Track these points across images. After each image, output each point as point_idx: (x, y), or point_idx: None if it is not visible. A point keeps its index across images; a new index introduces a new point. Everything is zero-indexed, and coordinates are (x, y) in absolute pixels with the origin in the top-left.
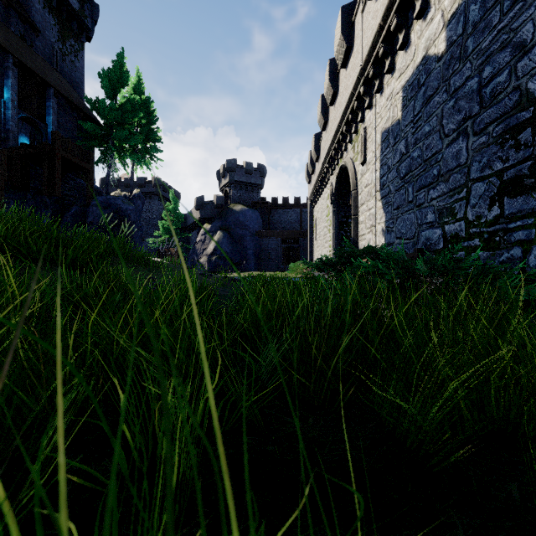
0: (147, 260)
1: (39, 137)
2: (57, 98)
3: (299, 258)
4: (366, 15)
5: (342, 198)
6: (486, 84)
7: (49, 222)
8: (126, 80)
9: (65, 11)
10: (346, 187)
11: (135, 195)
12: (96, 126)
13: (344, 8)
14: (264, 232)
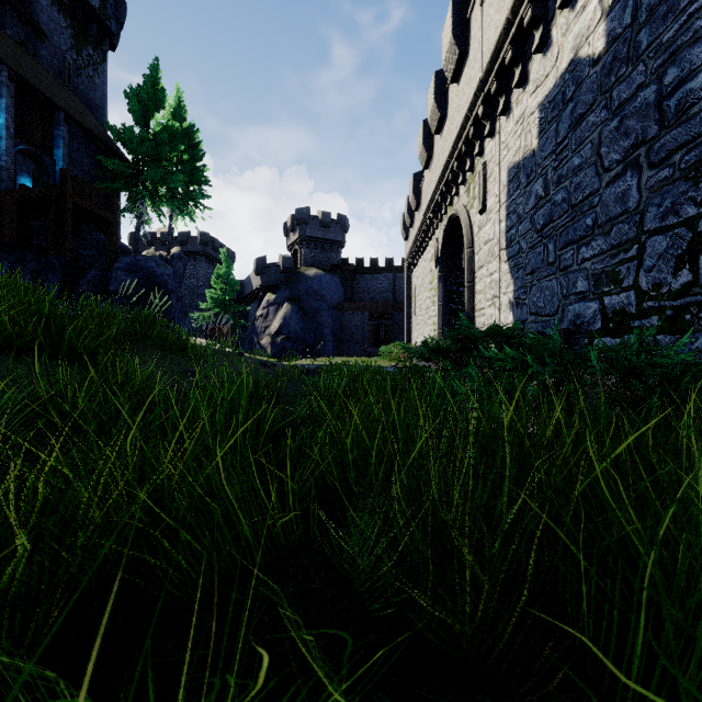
0: (185, 344)
1: (45, 177)
2: (69, 125)
3: (392, 339)
4: (487, 8)
5: (452, 260)
6: (669, 93)
7: (41, 292)
8: (161, 102)
9: (81, 9)
10: (456, 244)
11: (174, 255)
12: (122, 163)
13: (456, 1)
14: (346, 304)
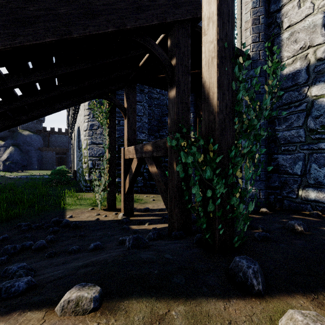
0: None
1: None
2: None
3: (66, 162)
4: None
5: None
6: None
7: None
8: None
9: None
10: None
11: None
12: None
13: None
14: (44, 148)
